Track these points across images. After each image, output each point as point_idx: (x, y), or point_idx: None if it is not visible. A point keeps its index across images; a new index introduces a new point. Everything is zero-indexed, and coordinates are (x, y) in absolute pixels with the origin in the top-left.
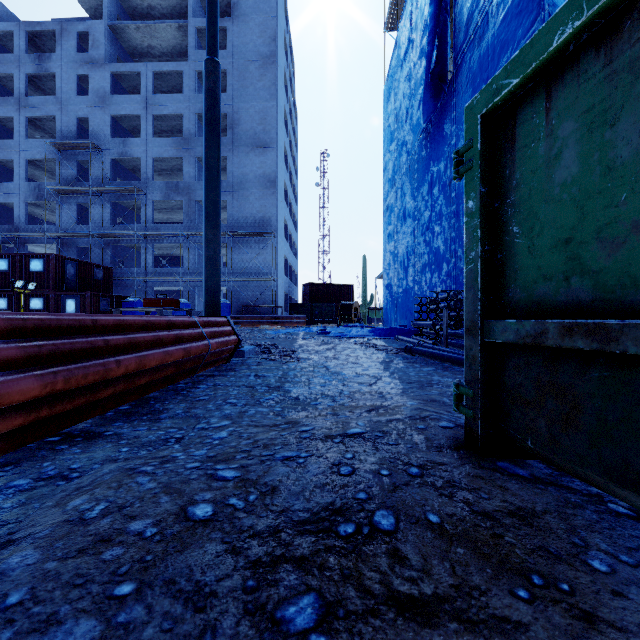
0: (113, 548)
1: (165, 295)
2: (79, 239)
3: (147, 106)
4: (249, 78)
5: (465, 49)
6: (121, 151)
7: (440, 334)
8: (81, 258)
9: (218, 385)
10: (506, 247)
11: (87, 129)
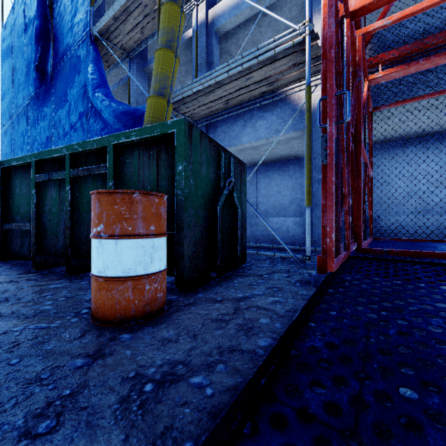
0: None
1: None
2: None
3: None
4: None
5: (59, 66)
6: None
7: None
8: None
9: None
10: (9, 204)
11: None
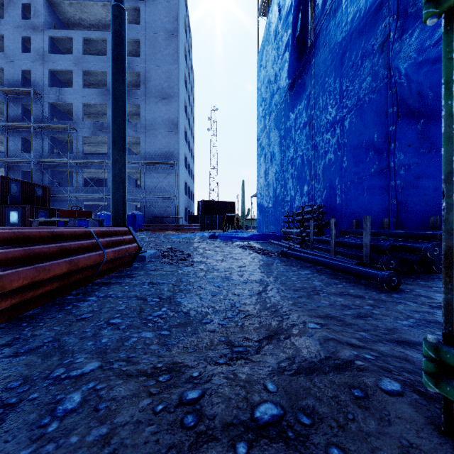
0: None
1: (93, 208)
2: (23, 164)
3: (78, 64)
4: (158, 47)
5: (322, 20)
6: (57, 97)
7: (306, 239)
8: (25, 179)
9: (109, 296)
10: None
11: (30, 80)
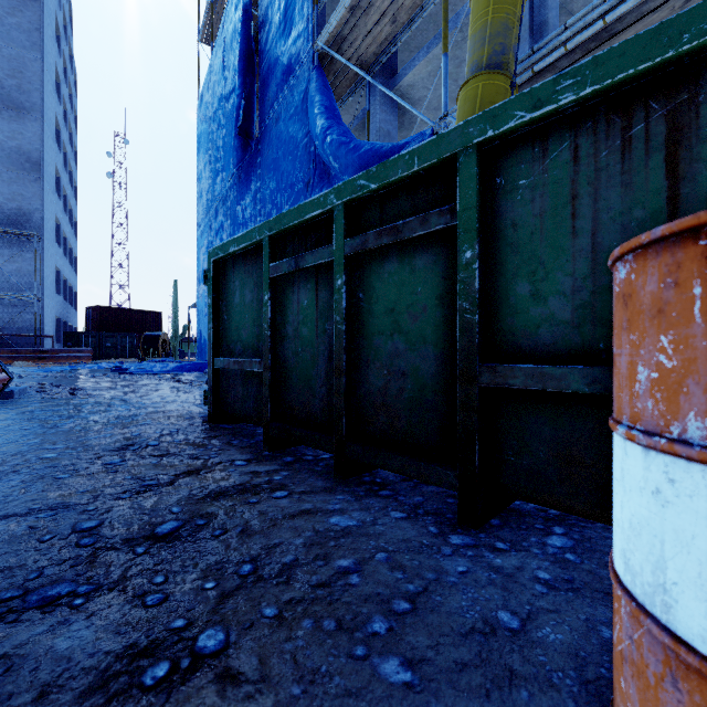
0: (5, 468)
1: None
2: None
3: None
4: None
5: (267, 120)
6: None
7: None
8: None
9: None
10: (223, 324)
11: None
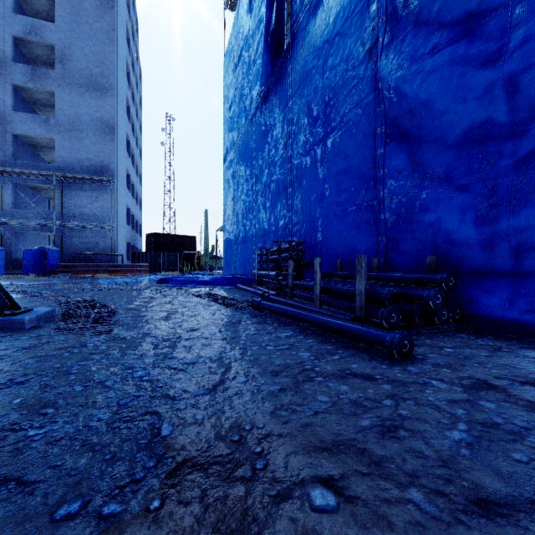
0: None
1: None
2: None
3: None
4: (84, 15)
5: (301, 18)
6: None
7: (283, 284)
8: None
9: None
10: None
11: None
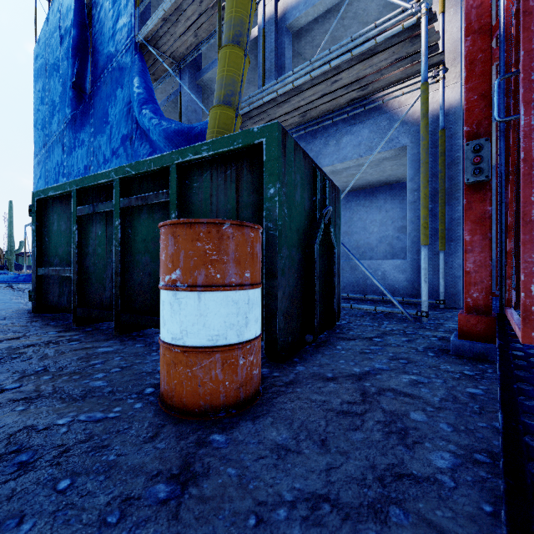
0: None
1: None
2: None
3: None
4: None
5: (99, 82)
6: None
7: None
8: None
9: None
10: (45, 244)
11: None
